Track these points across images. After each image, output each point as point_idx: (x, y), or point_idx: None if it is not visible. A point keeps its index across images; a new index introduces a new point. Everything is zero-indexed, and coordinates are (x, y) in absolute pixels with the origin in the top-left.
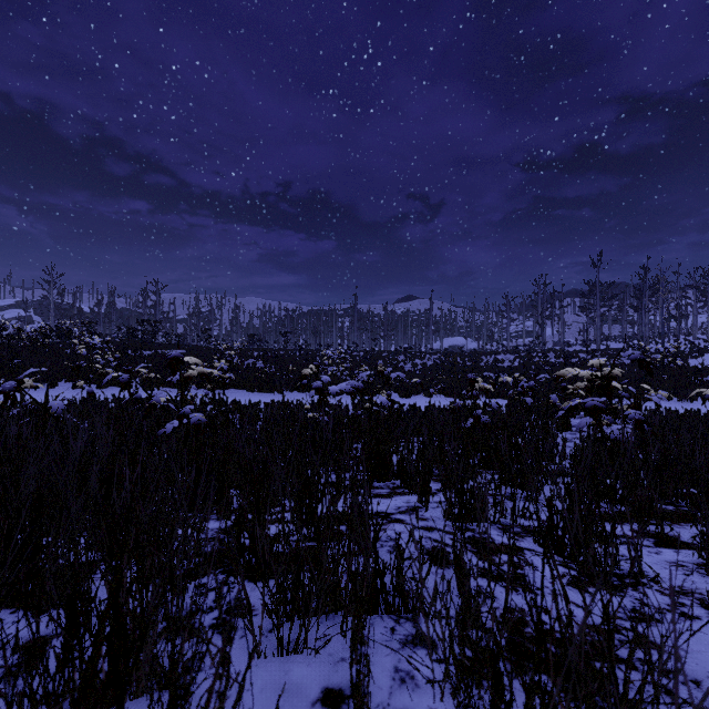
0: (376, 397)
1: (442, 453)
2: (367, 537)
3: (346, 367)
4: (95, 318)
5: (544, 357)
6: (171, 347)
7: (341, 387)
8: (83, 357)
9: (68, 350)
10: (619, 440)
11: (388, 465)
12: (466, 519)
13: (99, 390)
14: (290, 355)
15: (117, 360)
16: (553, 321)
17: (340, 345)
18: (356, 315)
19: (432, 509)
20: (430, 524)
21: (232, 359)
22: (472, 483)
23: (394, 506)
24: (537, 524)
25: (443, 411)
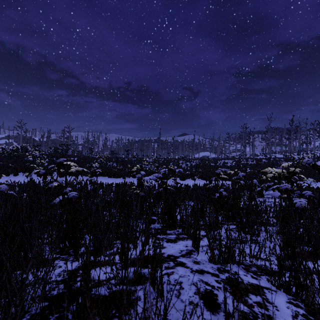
0: (169, 180)
1: (203, 212)
2: (159, 311)
3: (155, 166)
4: (41, 143)
5: (246, 161)
6: (74, 156)
7: (150, 177)
8: (32, 161)
9: (25, 158)
10: (305, 209)
11: (175, 221)
12: (223, 262)
13: (37, 177)
14: (129, 160)
15: (47, 163)
16: (250, 145)
17: (152, 155)
18: (160, 142)
19: (201, 252)
20: (201, 267)
21: (101, 162)
22: (220, 231)
23: (179, 250)
24: (271, 270)
25: (201, 188)
